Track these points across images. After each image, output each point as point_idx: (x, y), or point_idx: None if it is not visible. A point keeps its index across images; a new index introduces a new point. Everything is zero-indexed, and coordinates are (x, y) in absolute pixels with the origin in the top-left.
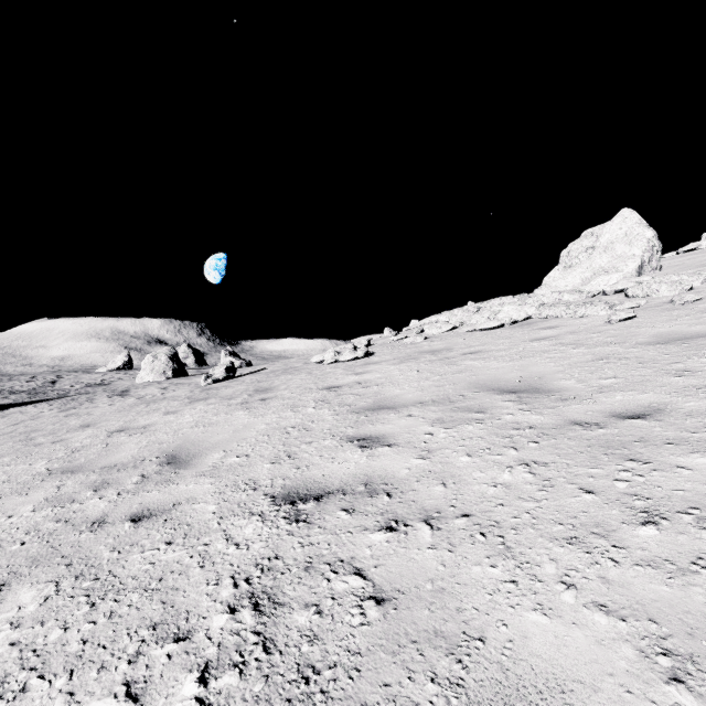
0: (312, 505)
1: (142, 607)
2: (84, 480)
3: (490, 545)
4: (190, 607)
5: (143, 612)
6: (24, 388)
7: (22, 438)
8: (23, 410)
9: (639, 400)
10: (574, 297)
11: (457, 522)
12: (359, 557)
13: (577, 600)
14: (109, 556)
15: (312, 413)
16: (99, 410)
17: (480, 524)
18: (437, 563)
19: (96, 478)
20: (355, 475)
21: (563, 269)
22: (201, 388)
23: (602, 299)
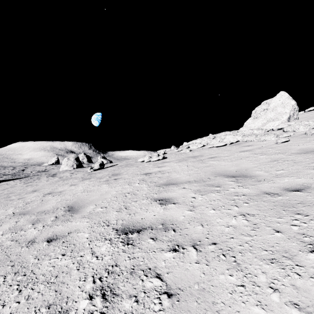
0: (136, 235)
1: (45, 293)
2: (28, 218)
3: (228, 262)
4: (69, 294)
5: (45, 297)
6: (10, 173)
7: (5, 196)
8: (8, 183)
9: (297, 182)
10: (259, 131)
11: (210, 247)
12: (158, 267)
13: (280, 300)
14: (33, 261)
15: (138, 186)
16: (41, 183)
17: (222, 249)
18: (200, 272)
19: (34, 217)
20: (157, 219)
21: (253, 119)
22: (88, 173)
23: (272, 132)
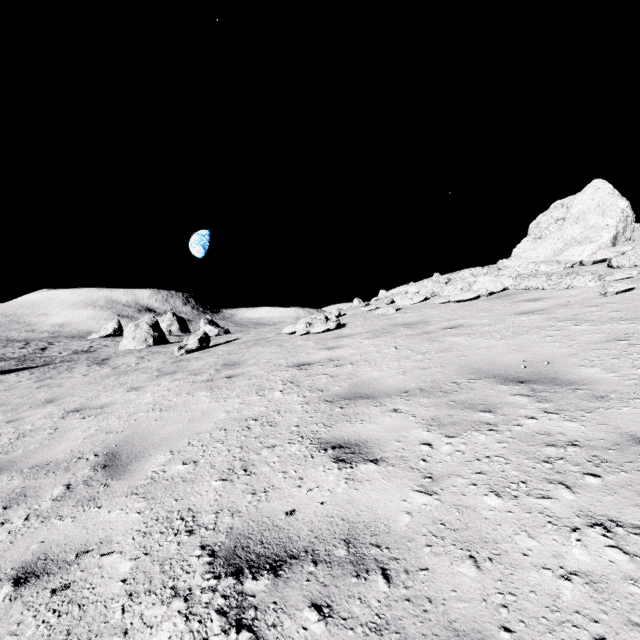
0: (266, 585)
1: None
2: (3, 486)
3: None
4: None
5: None
6: (15, 355)
7: None
8: (4, 379)
9: None
10: (551, 267)
11: None
12: None
13: None
14: None
15: (279, 398)
16: (71, 382)
17: None
18: None
19: (18, 484)
20: (331, 520)
21: (532, 240)
22: (173, 359)
23: (585, 269)
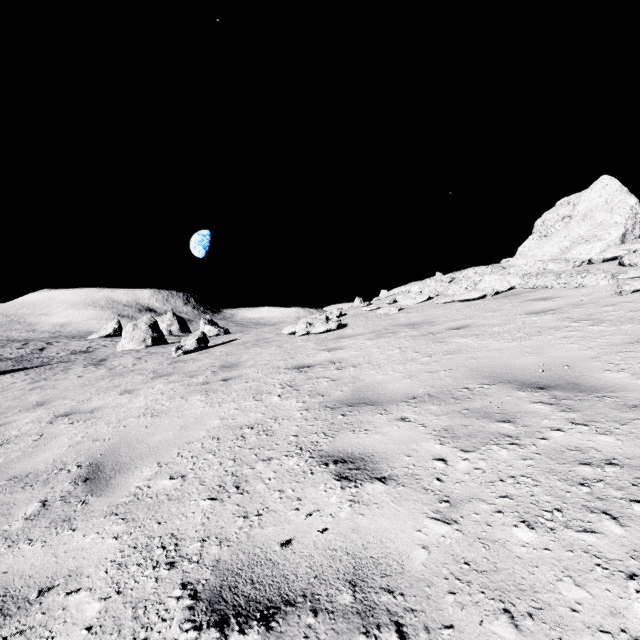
0: None
1: None
2: None
3: None
4: None
5: None
6: (13, 356)
7: None
8: None
9: None
10: (559, 266)
11: None
12: None
13: None
14: None
15: (277, 404)
16: (65, 384)
17: None
18: None
19: None
20: (334, 554)
21: (538, 239)
22: (170, 360)
23: (596, 268)
